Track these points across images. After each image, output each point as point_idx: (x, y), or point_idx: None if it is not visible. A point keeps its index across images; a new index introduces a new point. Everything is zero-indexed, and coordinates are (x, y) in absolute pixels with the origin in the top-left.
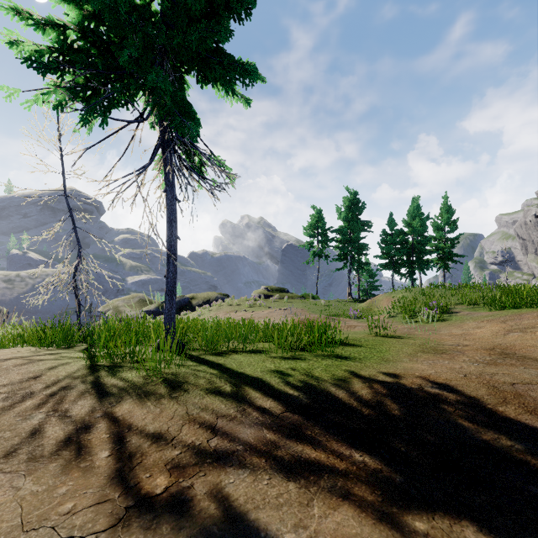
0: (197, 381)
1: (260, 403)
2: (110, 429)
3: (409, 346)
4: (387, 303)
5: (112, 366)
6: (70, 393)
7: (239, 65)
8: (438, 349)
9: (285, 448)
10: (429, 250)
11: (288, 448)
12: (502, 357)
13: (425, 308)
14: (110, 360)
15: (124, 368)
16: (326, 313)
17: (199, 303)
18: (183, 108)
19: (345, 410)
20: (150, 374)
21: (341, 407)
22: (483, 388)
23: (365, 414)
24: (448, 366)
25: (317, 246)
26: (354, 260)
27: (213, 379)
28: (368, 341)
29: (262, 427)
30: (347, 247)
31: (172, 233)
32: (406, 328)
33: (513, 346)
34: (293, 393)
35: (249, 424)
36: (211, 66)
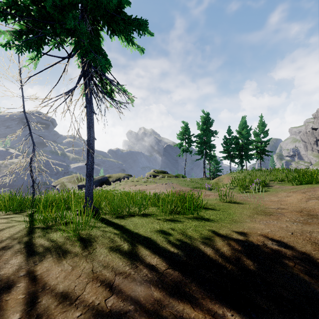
0: (104, 240)
1: (149, 260)
2: (27, 289)
3: (247, 210)
4: (228, 180)
5: (44, 228)
6: (6, 253)
7: (135, 20)
8: (266, 211)
9: (169, 307)
10: (252, 148)
11: (171, 307)
12: (310, 218)
13: (252, 183)
14: (44, 223)
15: (53, 230)
16: (191, 186)
17: (113, 180)
18: (98, 52)
19: (213, 266)
20: (70, 235)
21: (210, 263)
22: (308, 244)
23: (228, 269)
24: (277, 225)
25: (185, 146)
26: (207, 154)
27: (116, 239)
28: (220, 206)
29: (150, 284)
30: (203, 146)
31: (90, 135)
32: (241, 196)
33: (314, 209)
34: (174, 251)
35: (140, 281)
36: (116, 21)
